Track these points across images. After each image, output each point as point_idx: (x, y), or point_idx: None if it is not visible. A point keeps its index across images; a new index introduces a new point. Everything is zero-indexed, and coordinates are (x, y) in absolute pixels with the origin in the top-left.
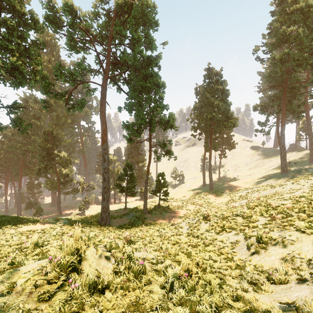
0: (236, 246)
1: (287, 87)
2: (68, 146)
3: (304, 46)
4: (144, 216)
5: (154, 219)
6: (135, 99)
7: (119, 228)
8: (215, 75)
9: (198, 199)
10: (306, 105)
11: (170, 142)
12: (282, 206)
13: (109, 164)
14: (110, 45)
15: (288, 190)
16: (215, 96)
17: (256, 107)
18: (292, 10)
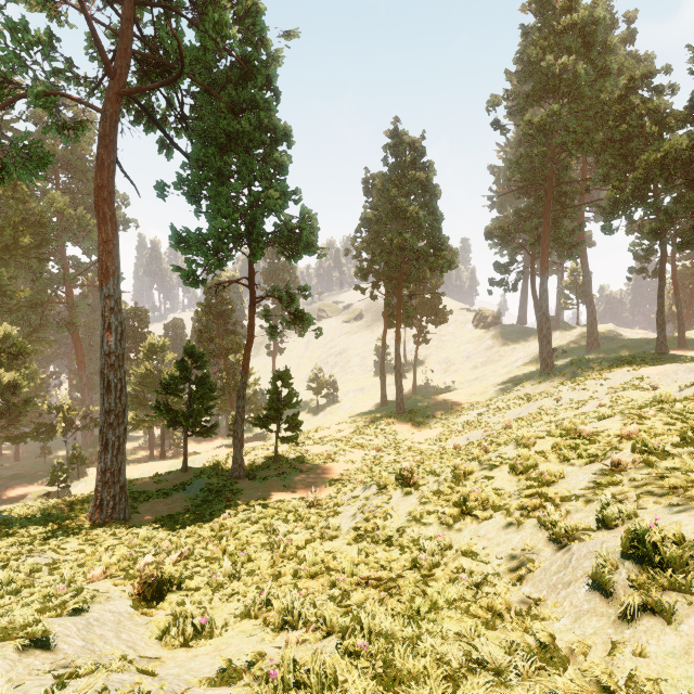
0: (532, 572)
1: (552, 190)
2: (23, 310)
3: (586, 104)
4: (232, 487)
5: (260, 493)
6: (209, 168)
7: (151, 528)
8: (409, 147)
9: (373, 436)
10: (582, 236)
11: (306, 290)
12: (610, 432)
13: (124, 343)
14: (131, 3)
15: (565, 402)
16: (409, 197)
17: (491, 232)
18: (564, 25)
